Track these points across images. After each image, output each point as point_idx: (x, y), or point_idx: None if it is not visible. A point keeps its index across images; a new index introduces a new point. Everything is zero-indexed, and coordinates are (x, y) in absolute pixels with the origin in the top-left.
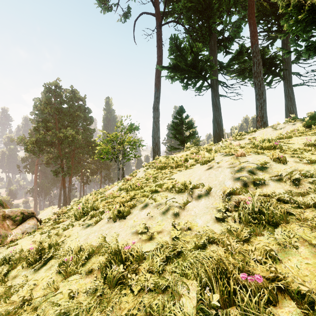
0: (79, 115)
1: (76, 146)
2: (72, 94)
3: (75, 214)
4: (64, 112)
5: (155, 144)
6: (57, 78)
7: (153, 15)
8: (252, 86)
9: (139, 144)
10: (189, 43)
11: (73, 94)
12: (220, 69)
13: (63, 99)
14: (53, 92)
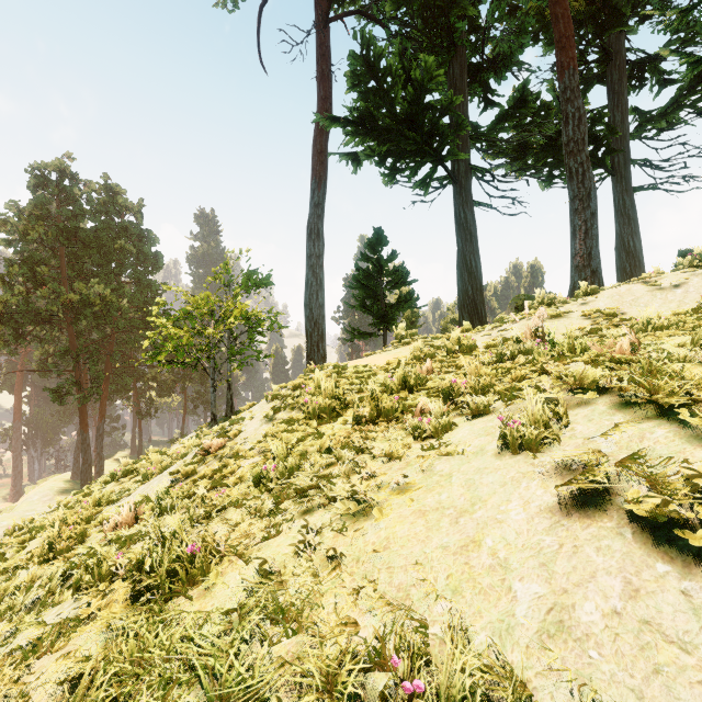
0: (124, 248)
1: (117, 327)
2: (108, 195)
3: None
4: (84, 239)
5: (313, 323)
6: (65, 154)
7: None
8: (542, 189)
9: (272, 323)
10: (402, 60)
11: (109, 196)
12: (477, 138)
13: (81, 207)
14: (52, 188)
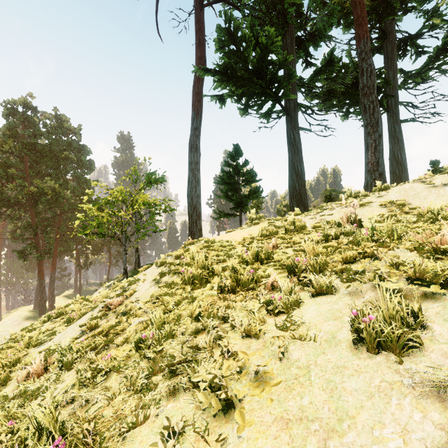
0: (68, 157)
1: (64, 209)
2: (57, 121)
3: None
4: (41, 151)
5: (193, 207)
6: (28, 94)
7: None
8: (342, 120)
9: (165, 207)
10: (252, 31)
11: (58, 122)
12: (301, 85)
13: (39, 129)
14: (19, 116)
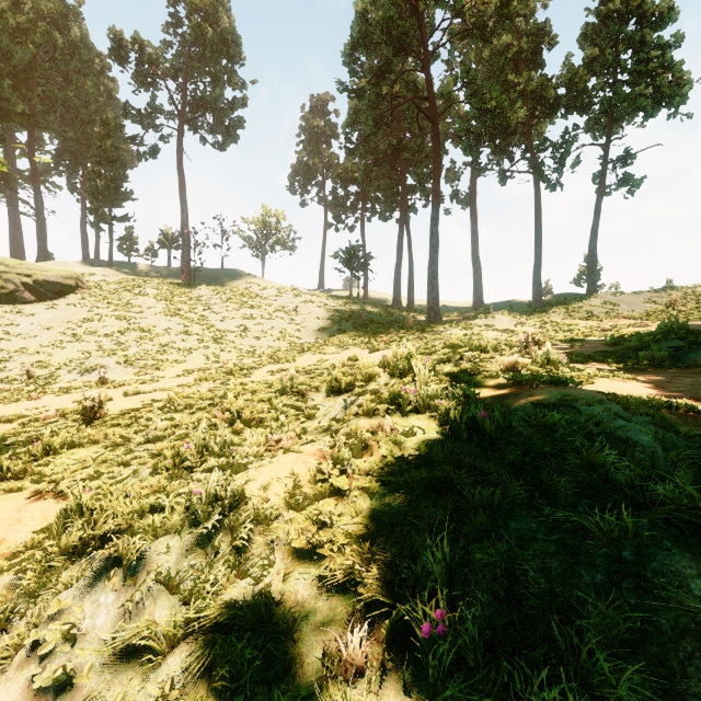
0: None
1: None
2: None
3: None
4: None
5: None
6: None
7: None
8: None
9: None
10: None
11: None
12: None
13: None
14: None
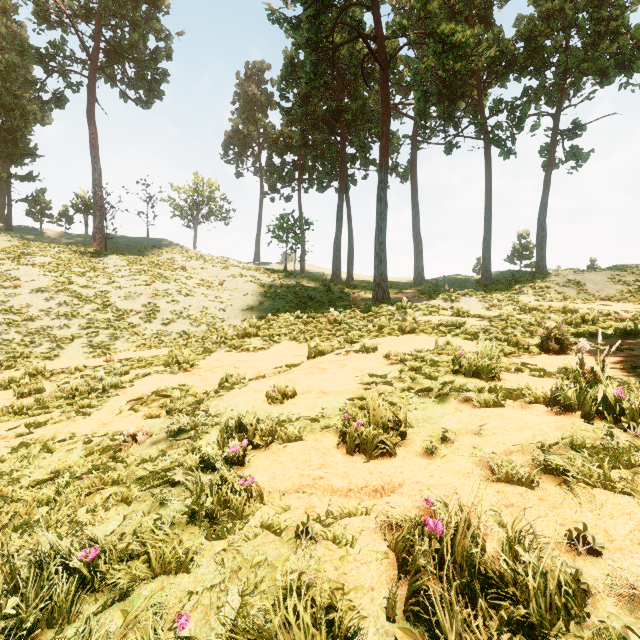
0: None
1: None
2: None
3: None
4: None
5: None
6: None
7: None
8: None
9: None
10: None
11: None
12: None
13: None
14: None
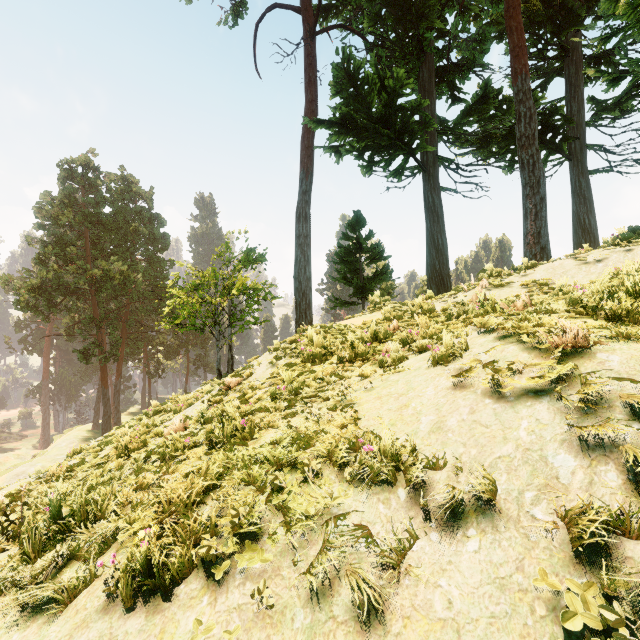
0: (138, 230)
1: (132, 298)
2: (124, 184)
3: (31, 532)
4: (105, 223)
5: (302, 294)
6: (89, 150)
7: (296, 10)
8: (505, 173)
9: (266, 293)
10: (377, 70)
11: (125, 185)
12: (443, 132)
13: (102, 195)
14: (79, 179)
